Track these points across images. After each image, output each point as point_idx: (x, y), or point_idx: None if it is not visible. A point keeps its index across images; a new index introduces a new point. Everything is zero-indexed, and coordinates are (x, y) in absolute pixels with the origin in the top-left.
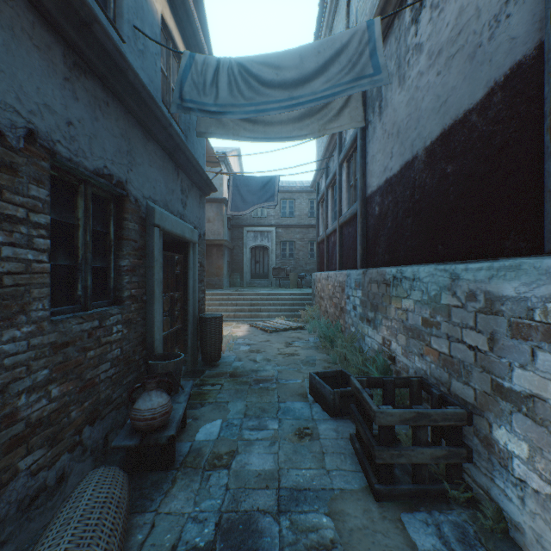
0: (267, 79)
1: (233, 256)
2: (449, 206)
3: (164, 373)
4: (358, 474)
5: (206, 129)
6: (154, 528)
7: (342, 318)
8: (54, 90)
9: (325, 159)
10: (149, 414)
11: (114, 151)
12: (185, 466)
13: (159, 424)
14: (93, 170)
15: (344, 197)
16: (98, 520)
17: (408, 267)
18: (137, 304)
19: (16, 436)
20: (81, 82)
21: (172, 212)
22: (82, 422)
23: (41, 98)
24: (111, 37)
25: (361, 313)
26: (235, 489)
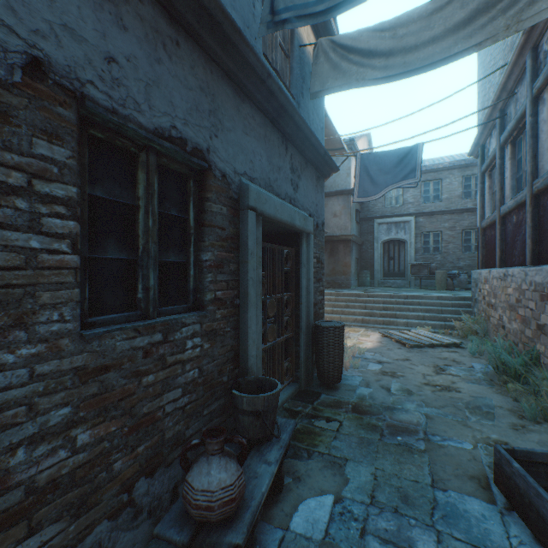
0: None
1: (362, 252)
2: None
3: (250, 410)
4: None
5: (321, 86)
6: None
7: (541, 343)
8: (82, 9)
9: (497, 106)
10: (203, 499)
11: (187, 108)
12: None
13: (219, 517)
14: (153, 129)
15: (544, 147)
16: None
17: None
18: (225, 309)
19: (7, 510)
20: (131, 6)
21: (278, 194)
22: (133, 474)
23: (57, 16)
24: None
25: None
26: None
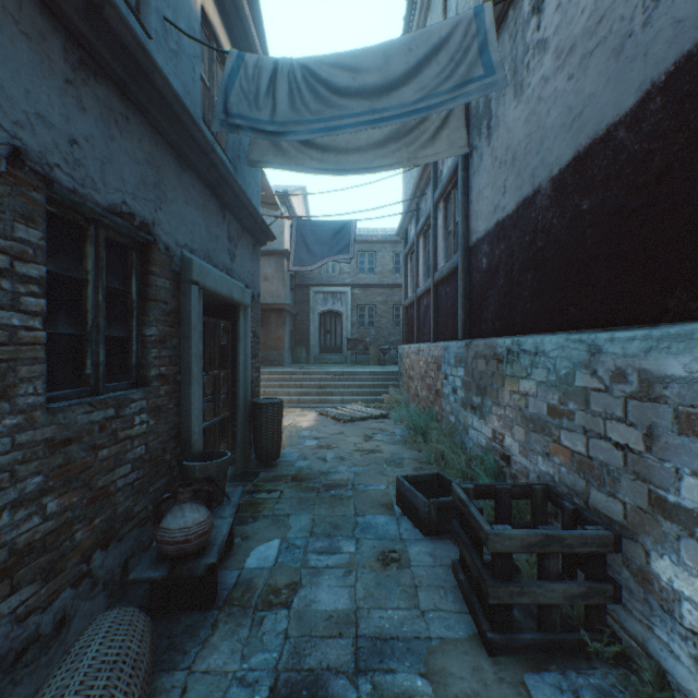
0: (340, 86)
1: (297, 324)
2: (586, 254)
3: (203, 478)
4: (464, 617)
5: (260, 158)
6: (186, 693)
7: (437, 405)
8: (51, 96)
9: (414, 199)
10: (181, 535)
11: (136, 183)
12: (230, 604)
13: (195, 548)
14: (107, 206)
15: (441, 247)
16: (104, 689)
17: (528, 337)
18: (168, 386)
19: None
20: (89, 87)
21: (216, 265)
22: (91, 545)
23: (32, 105)
24: (130, 26)
25: (463, 398)
26: (297, 637)
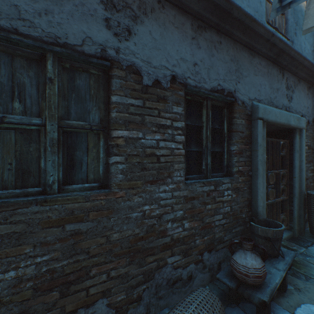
0: None
1: None
2: None
3: (262, 236)
4: None
5: (313, 23)
6: None
7: None
8: (186, 48)
9: None
10: (243, 269)
11: (224, 73)
12: None
13: (252, 282)
14: (210, 89)
15: None
16: None
17: None
18: (243, 177)
19: (166, 243)
20: (202, 36)
21: (276, 106)
22: (202, 248)
23: (178, 56)
24: None
25: None
26: None
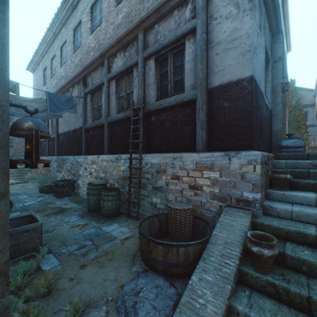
0: (29, 109)
1: None
2: (75, 144)
3: None
4: (55, 197)
5: None
6: None
7: (49, 174)
8: None
9: None
10: None
11: None
12: None
13: None
14: None
15: (50, 129)
16: None
17: (68, 156)
18: None
19: None
20: None
21: None
22: None
23: None
24: None
25: (57, 170)
26: (25, 203)
